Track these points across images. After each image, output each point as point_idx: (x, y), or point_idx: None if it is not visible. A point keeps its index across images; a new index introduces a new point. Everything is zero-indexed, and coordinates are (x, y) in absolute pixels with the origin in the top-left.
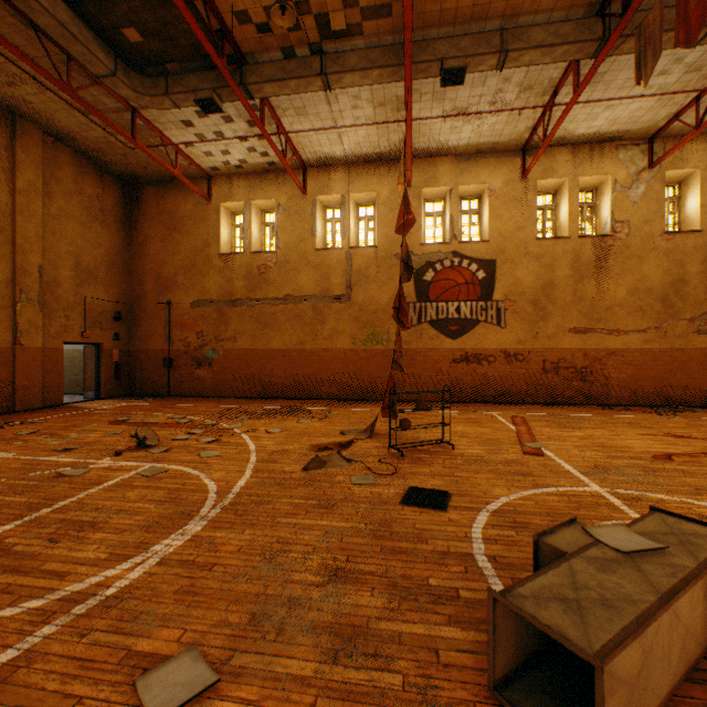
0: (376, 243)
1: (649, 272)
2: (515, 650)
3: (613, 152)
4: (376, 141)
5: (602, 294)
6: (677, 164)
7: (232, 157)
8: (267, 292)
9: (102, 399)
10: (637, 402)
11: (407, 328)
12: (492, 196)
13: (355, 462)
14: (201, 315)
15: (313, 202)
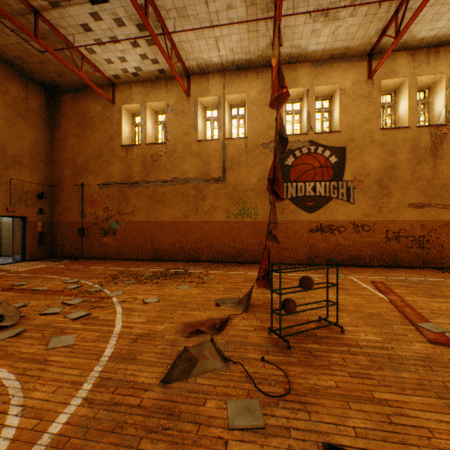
0: (245, 136)
1: None
2: None
3: (447, 55)
4: (246, 47)
5: (437, 174)
6: None
7: (129, 64)
8: (159, 175)
9: (27, 261)
10: None
11: (281, 200)
12: (342, 94)
13: (231, 361)
14: (107, 194)
15: (195, 103)
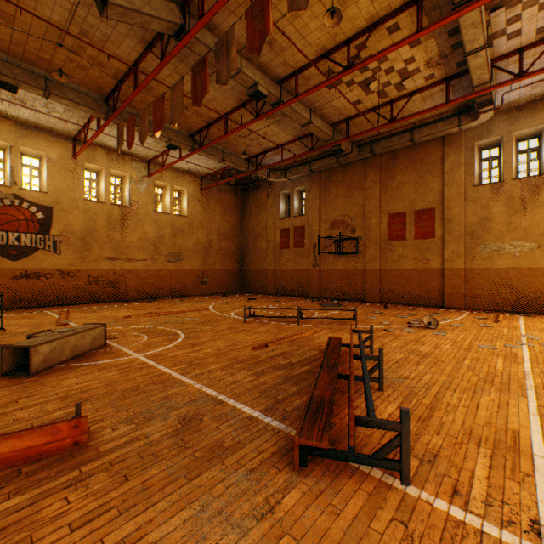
0: None
1: (148, 230)
2: (13, 364)
3: (131, 162)
4: None
5: (125, 239)
6: (161, 179)
7: None
8: None
9: None
10: (143, 297)
11: None
12: (50, 162)
13: None
14: None
15: None
